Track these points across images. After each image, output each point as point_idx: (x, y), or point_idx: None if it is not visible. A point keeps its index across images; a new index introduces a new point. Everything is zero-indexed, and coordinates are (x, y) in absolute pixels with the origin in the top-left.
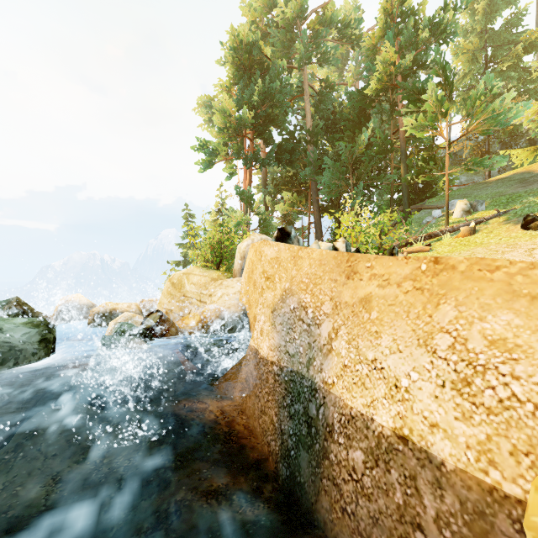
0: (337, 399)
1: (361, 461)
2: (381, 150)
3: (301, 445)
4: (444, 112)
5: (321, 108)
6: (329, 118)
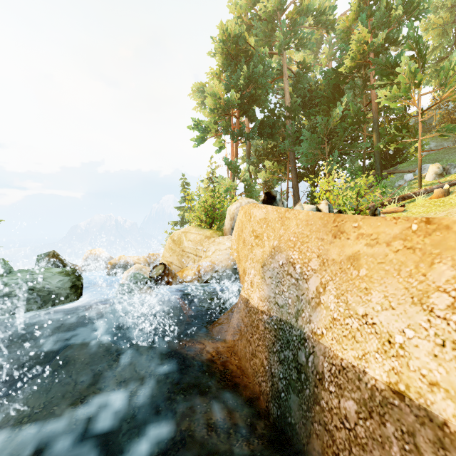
0: (327, 349)
1: (354, 411)
2: (354, 122)
3: (291, 388)
4: (417, 82)
5: (298, 87)
6: (305, 95)
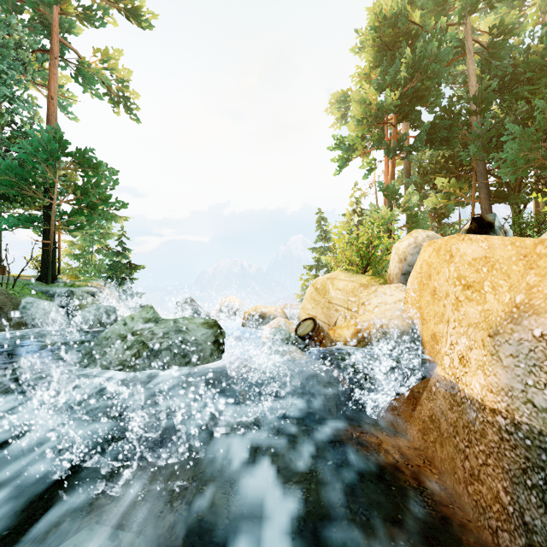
0: None
1: None
2: None
3: None
4: None
5: (493, 63)
6: (504, 74)
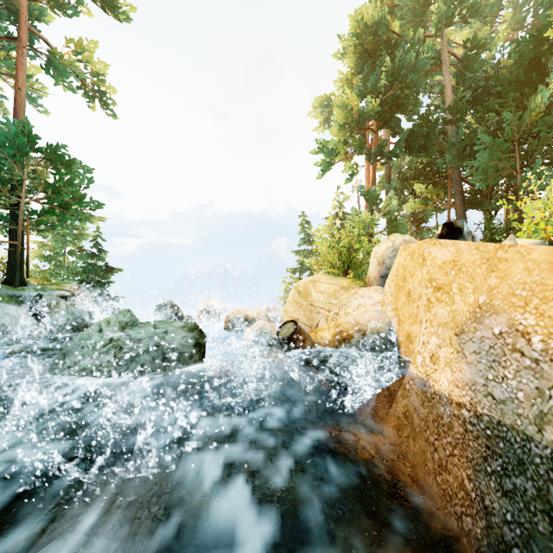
0: None
1: None
2: None
3: (536, 546)
4: None
5: (467, 75)
6: (477, 86)
